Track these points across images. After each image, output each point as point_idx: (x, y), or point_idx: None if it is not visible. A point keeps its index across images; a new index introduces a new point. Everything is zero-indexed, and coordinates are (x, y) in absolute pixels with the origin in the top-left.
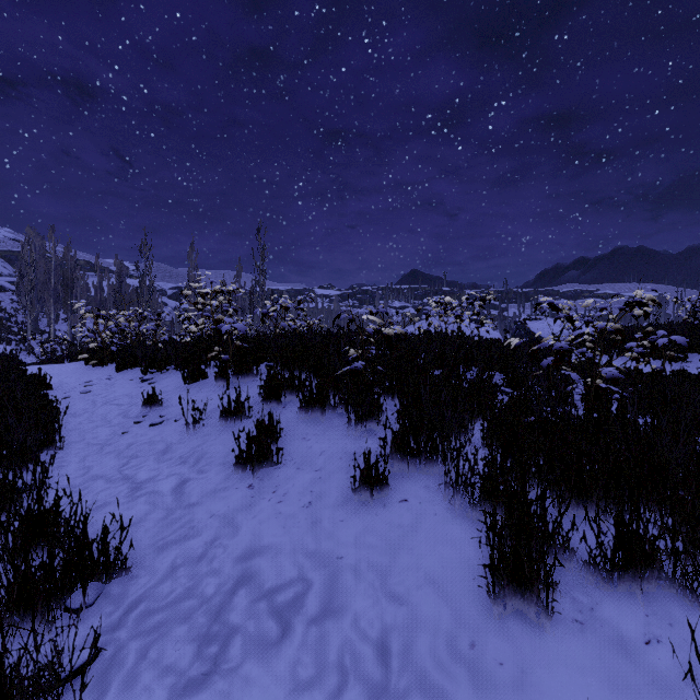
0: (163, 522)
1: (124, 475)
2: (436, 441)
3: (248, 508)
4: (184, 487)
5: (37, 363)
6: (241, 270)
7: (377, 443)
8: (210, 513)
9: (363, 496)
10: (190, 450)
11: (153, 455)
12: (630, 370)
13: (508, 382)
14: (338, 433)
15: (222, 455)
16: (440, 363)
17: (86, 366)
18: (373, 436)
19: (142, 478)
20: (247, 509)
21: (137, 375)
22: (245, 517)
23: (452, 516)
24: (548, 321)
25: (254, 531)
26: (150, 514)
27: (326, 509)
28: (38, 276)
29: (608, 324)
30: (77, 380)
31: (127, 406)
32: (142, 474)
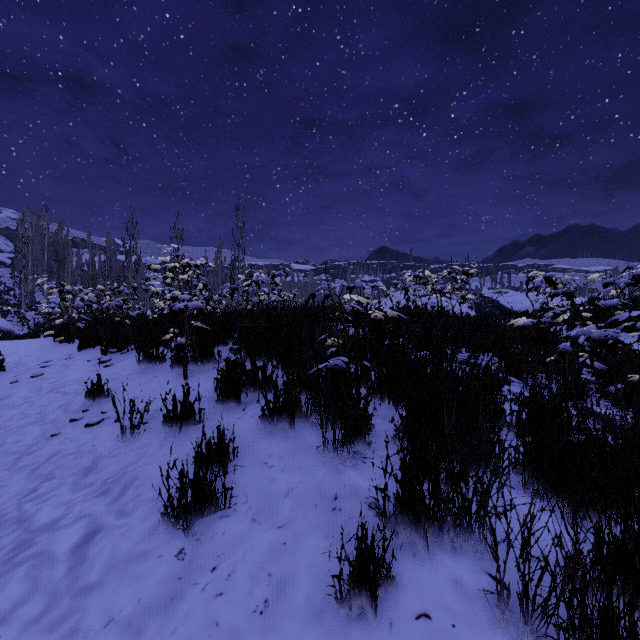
0: (34, 627)
1: (21, 512)
2: (470, 501)
3: (168, 606)
4: (90, 543)
5: (20, 336)
6: (221, 246)
7: (368, 480)
8: (107, 614)
9: (354, 605)
10: (120, 469)
11: (72, 475)
12: None
13: (505, 367)
14: (312, 458)
15: (156, 483)
16: (426, 345)
17: (54, 343)
18: (361, 466)
19: (41, 521)
20: (166, 608)
21: (97, 355)
22: (159, 632)
23: None
24: (514, 294)
25: None
26: (20, 606)
27: (291, 622)
28: (35, 252)
29: None
30: (37, 359)
31: (72, 395)
32: (45, 512)
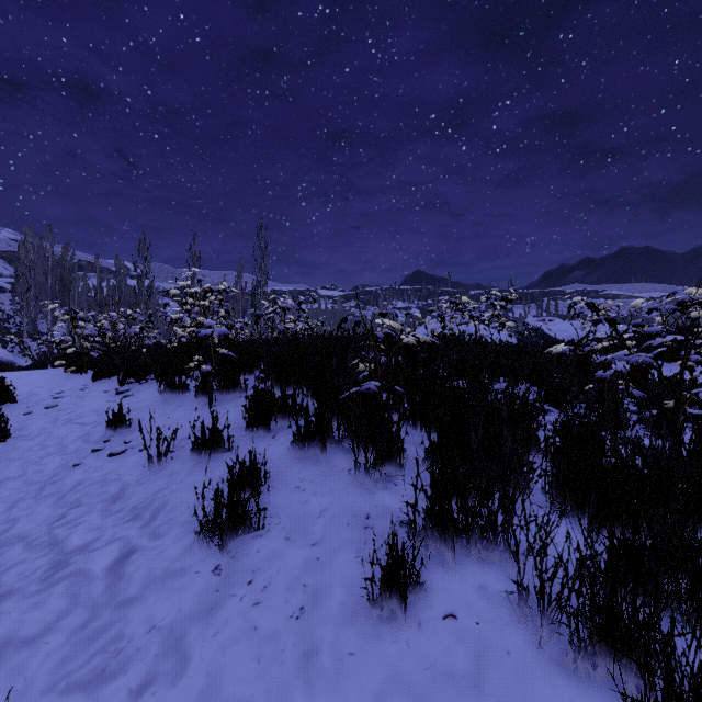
0: (79, 634)
1: (52, 536)
2: (495, 513)
3: (208, 614)
4: (126, 563)
5: (24, 367)
6: (242, 270)
7: (400, 500)
8: (150, 622)
9: (385, 607)
10: (149, 496)
11: (101, 503)
12: (697, 384)
13: (544, 396)
14: (344, 481)
15: (187, 508)
16: (462, 374)
17: (65, 374)
18: (393, 488)
19: (74, 544)
20: (206, 616)
21: (113, 386)
22: (200, 635)
23: (538, 662)
24: (560, 322)
25: (210, 666)
26: (63, 618)
27: (326, 624)
28: (37, 276)
29: (696, 329)
30: (48, 390)
31: (91, 426)
32: (77, 535)
